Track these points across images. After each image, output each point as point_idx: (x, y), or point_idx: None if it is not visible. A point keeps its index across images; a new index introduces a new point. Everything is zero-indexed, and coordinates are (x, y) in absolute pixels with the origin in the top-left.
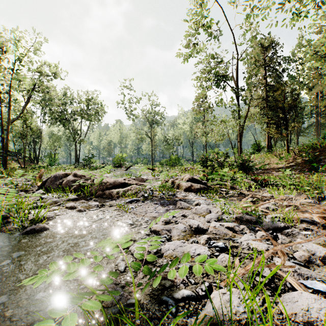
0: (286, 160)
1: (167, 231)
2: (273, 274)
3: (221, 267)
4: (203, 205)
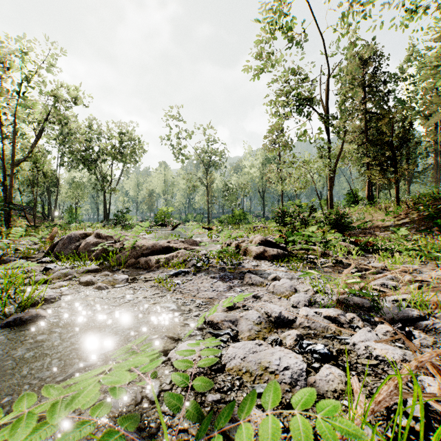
0: (395, 215)
1: (232, 323)
2: (426, 410)
3: (356, 427)
4: (285, 280)
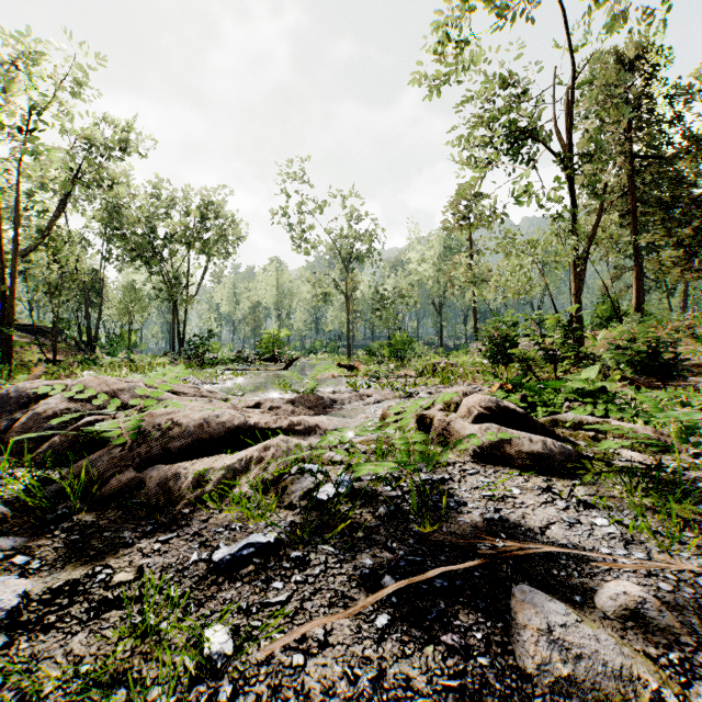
0: None
1: None
2: None
3: None
4: None
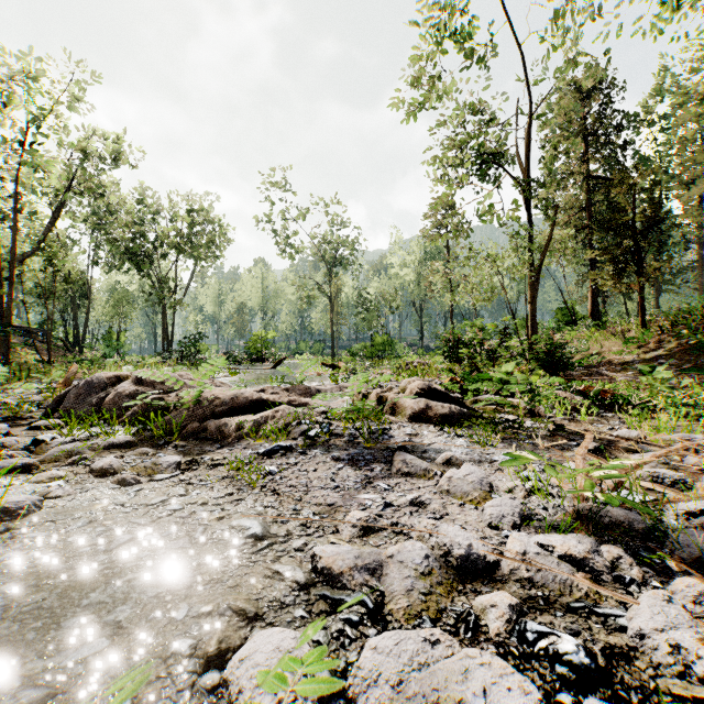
0: (640, 344)
1: (370, 573)
2: None
3: None
4: (469, 467)
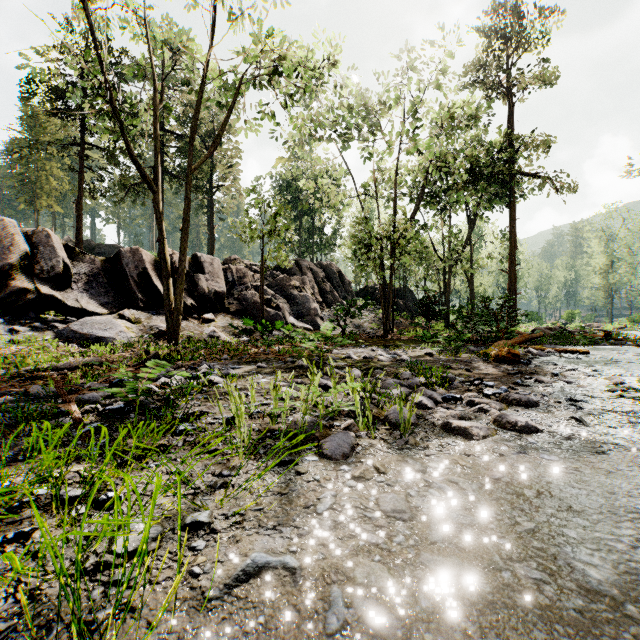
0: None
1: None
2: None
3: None
4: None
